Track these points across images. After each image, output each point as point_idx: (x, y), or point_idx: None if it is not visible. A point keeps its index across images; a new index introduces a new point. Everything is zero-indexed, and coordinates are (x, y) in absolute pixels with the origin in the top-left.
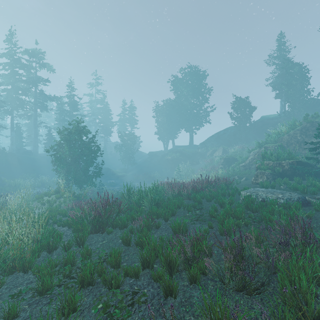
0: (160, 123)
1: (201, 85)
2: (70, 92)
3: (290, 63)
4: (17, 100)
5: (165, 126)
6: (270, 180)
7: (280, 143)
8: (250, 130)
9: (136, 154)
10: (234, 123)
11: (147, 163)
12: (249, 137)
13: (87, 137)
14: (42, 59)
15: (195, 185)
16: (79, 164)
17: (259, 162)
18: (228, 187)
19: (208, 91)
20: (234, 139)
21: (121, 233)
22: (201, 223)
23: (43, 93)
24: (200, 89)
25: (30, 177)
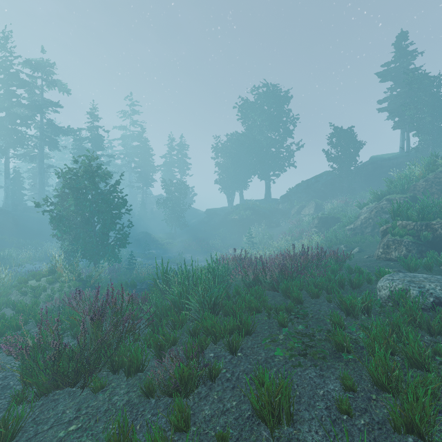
0: (223, 167)
1: (282, 112)
2: (93, 123)
3: (418, 75)
4: (14, 133)
5: (229, 172)
6: (414, 254)
7: (412, 193)
8: (356, 176)
9: (188, 212)
10: (332, 165)
11: (203, 225)
12: (354, 187)
13: (106, 184)
14: (51, 74)
15: (285, 263)
16: (93, 226)
17: (387, 223)
18: (341, 267)
19: (292, 120)
20: (331, 189)
21: (127, 389)
22: (318, 366)
23: (52, 124)
24: (280, 117)
25: (29, 246)
